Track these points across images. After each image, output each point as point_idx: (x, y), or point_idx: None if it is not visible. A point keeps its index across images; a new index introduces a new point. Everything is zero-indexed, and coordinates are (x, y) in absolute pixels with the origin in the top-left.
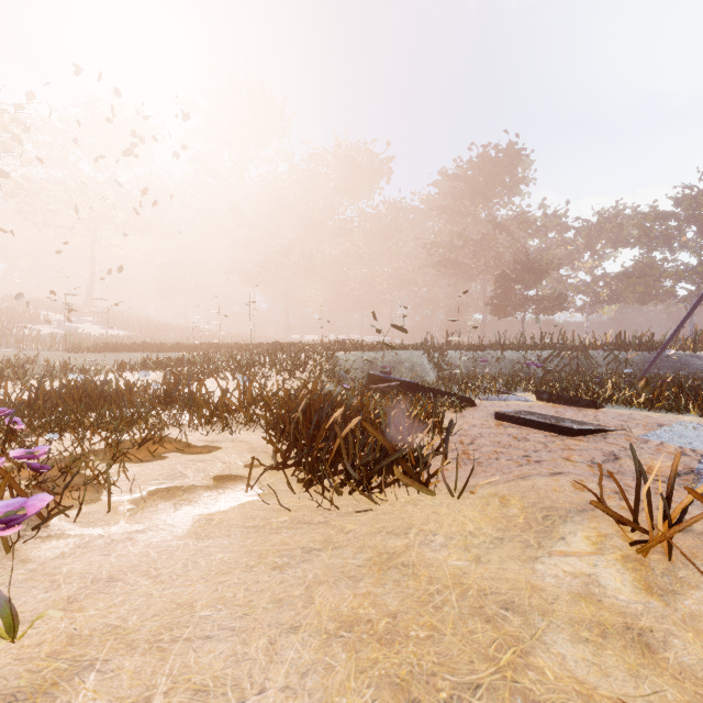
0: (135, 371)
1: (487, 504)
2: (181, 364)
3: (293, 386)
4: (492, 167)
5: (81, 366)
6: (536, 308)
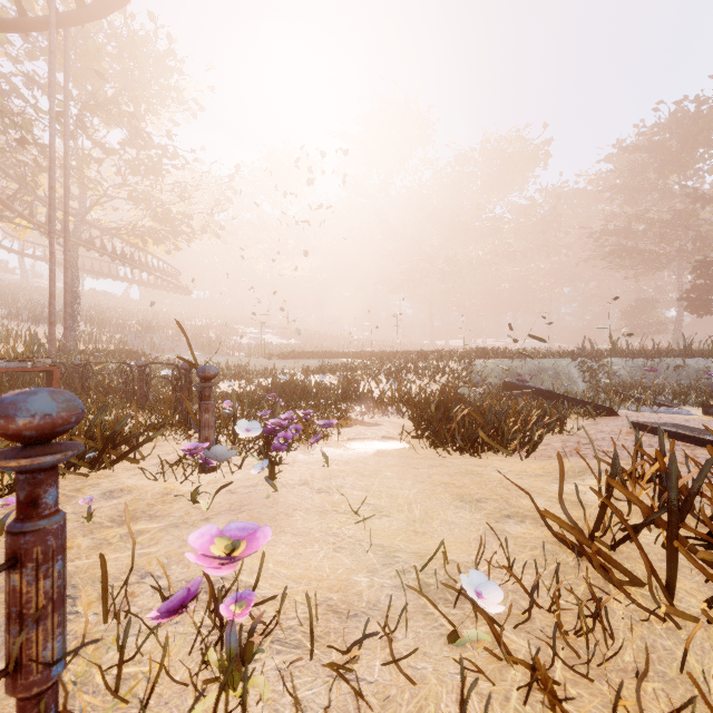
0: (315, 375)
1: (549, 465)
2: (346, 369)
3: (433, 389)
4: (690, 125)
5: (275, 370)
6: None
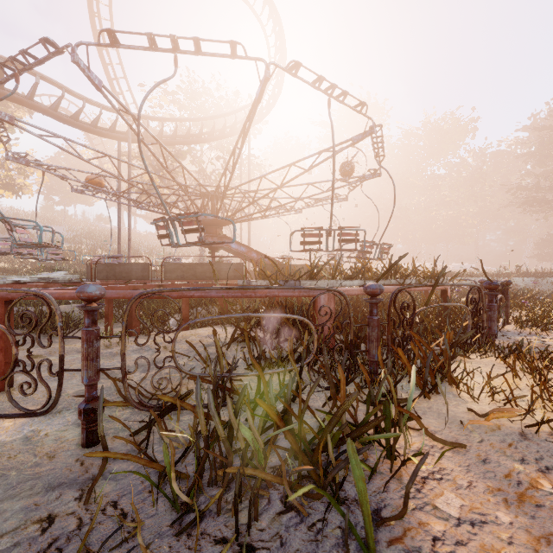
0: None
1: None
2: None
3: None
4: None
5: None
6: None
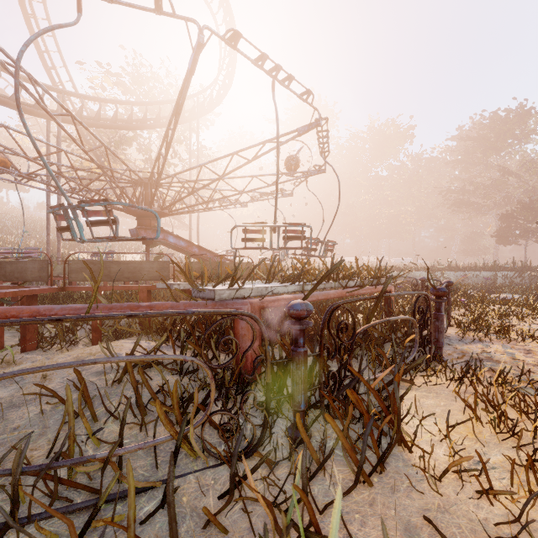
0: None
1: None
2: None
3: None
4: (502, 126)
5: None
6: (536, 237)
